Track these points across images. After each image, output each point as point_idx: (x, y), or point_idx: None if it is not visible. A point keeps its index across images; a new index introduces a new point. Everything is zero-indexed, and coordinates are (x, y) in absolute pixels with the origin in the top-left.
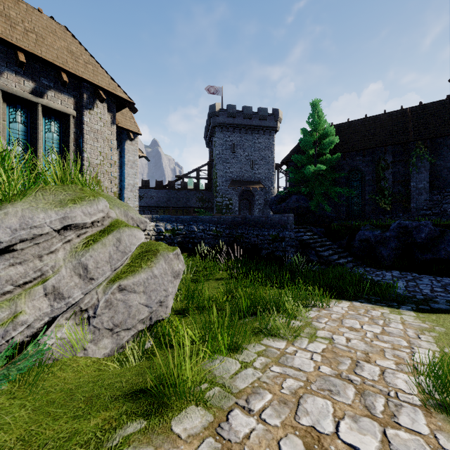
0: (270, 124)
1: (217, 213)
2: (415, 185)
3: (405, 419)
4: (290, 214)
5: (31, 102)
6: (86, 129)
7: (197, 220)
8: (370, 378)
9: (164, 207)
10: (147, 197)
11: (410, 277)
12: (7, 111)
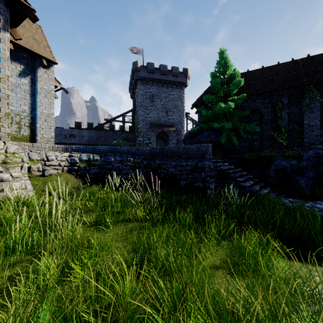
0: (181, 80)
1: None
2: (307, 123)
3: None
4: (208, 144)
5: None
6: None
7: (115, 151)
8: None
9: (95, 144)
10: (79, 136)
11: None
12: None
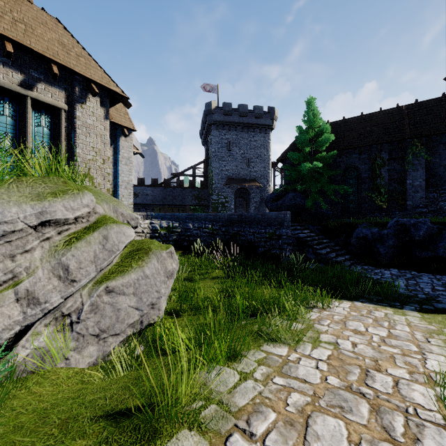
0: (266, 122)
1: (213, 211)
2: (411, 182)
3: (430, 444)
4: (286, 212)
5: (20, 94)
6: (78, 123)
7: (193, 217)
8: (384, 391)
9: (160, 204)
10: (142, 195)
11: (409, 275)
12: None
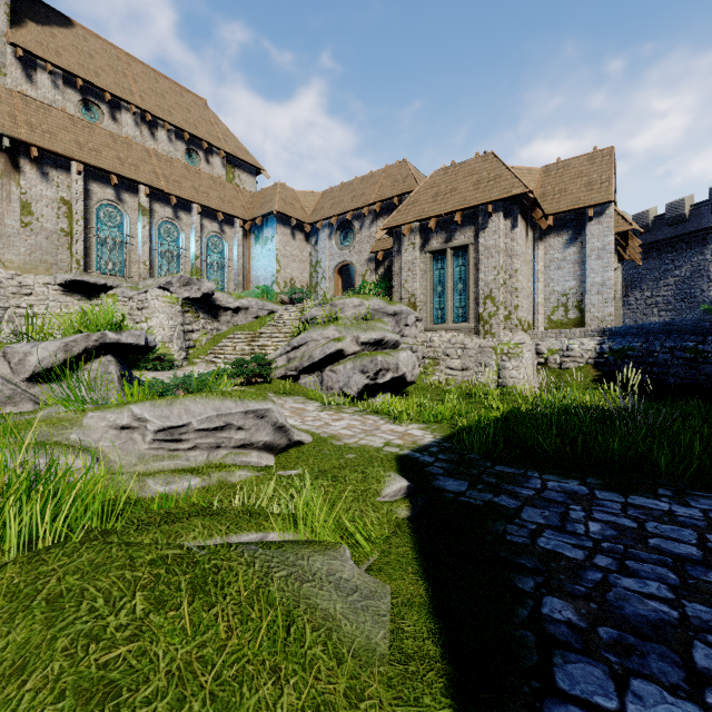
0: None
1: None
2: None
3: None
4: None
5: (444, 250)
6: (481, 250)
7: (672, 329)
8: None
9: None
10: None
11: None
12: (434, 264)
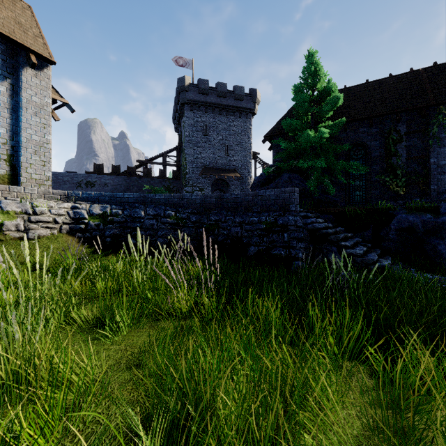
0: (247, 105)
1: None
2: (436, 161)
3: None
4: (294, 188)
5: None
6: None
7: (147, 200)
8: None
9: None
10: (100, 185)
11: None
12: None
